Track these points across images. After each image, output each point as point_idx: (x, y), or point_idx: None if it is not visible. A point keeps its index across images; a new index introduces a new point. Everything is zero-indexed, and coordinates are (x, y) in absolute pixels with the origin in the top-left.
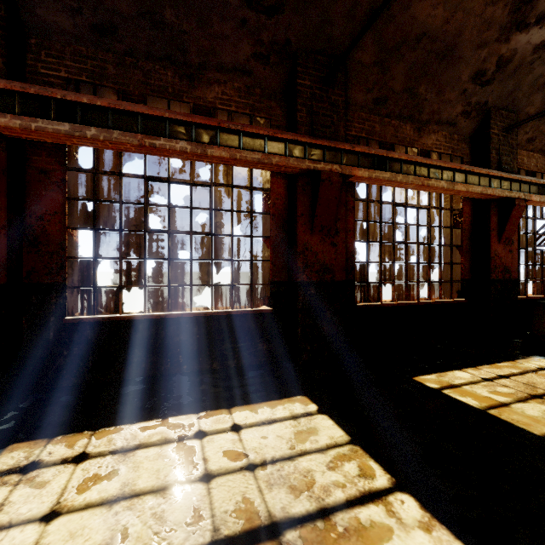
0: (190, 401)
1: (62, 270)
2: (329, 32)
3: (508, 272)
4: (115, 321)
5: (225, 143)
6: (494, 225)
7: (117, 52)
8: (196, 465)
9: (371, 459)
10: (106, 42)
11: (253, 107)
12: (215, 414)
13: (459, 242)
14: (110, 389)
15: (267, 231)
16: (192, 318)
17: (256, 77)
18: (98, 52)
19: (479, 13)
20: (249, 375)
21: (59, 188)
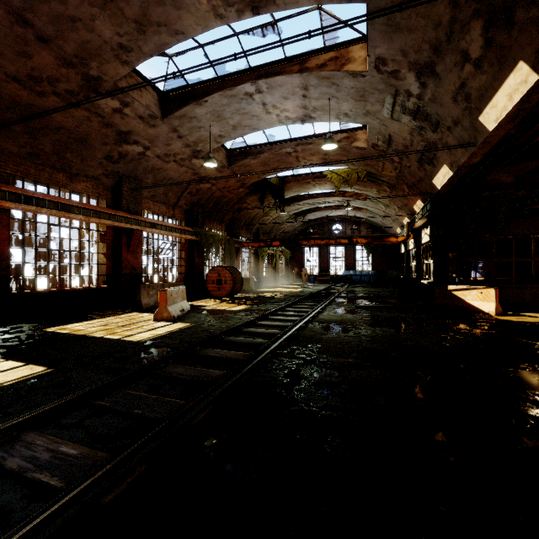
0: None
1: None
2: None
3: (135, 269)
4: None
5: None
6: (125, 242)
7: None
8: None
9: None
10: None
11: None
12: None
13: (105, 251)
14: None
15: None
16: None
17: None
18: None
19: (98, 129)
20: None
21: None
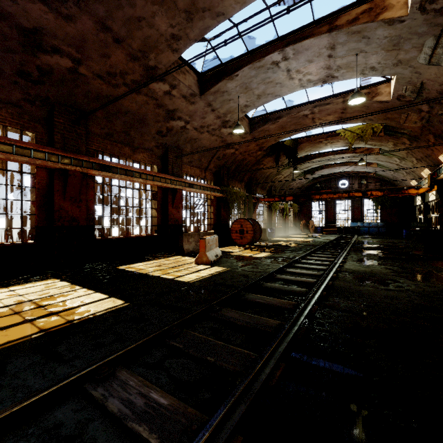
0: None
1: None
2: (75, 99)
3: (177, 221)
4: None
5: (2, 150)
6: (170, 200)
7: None
8: None
9: (77, 286)
10: None
11: (23, 126)
12: None
13: (156, 206)
14: None
15: (34, 197)
16: None
17: (26, 109)
18: None
19: (152, 110)
20: (20, 278)
21: None
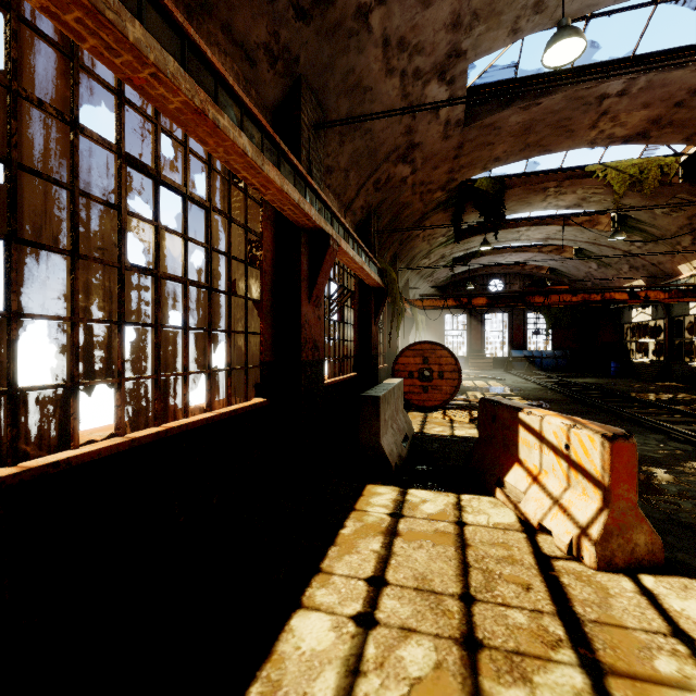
0: None
1: None
2: None
3: (318, 348)
4: None
5: None
6: (305, 272)
7: None
8: None
9: None
10: None
11: None
12: None
13: (257, 294)
14: None
15: None
16: None
17: None
18: None
19: None
20: None
21: None
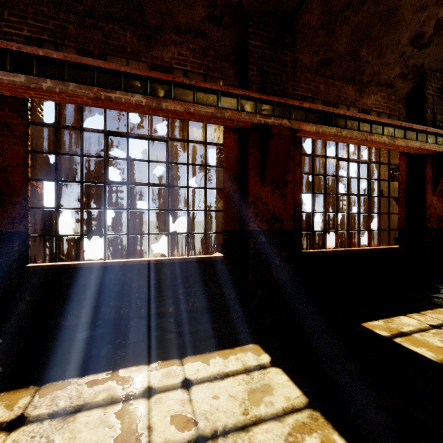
0: (143, 349)
1: (24, 219)
2: None
3: (442, 221)
4: (76, 268)
5: (179, 97)
6: (429, 178)
7: (77, 13)
8: (139, 436)
9: (335, 431)
10: (66, 2)
11: (207, 67)
12: (166, 365)
13: (396, 194)
14: (68, 334)
15: (220, 183)
16: (150, 265)
17: (210, 38)
18: (59, 12)
19: None
20: (202, 320)
21: (21, 141)
